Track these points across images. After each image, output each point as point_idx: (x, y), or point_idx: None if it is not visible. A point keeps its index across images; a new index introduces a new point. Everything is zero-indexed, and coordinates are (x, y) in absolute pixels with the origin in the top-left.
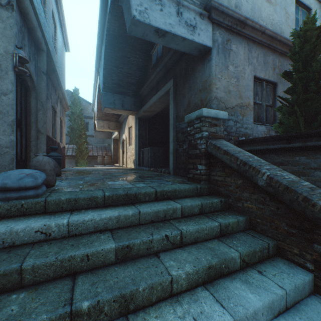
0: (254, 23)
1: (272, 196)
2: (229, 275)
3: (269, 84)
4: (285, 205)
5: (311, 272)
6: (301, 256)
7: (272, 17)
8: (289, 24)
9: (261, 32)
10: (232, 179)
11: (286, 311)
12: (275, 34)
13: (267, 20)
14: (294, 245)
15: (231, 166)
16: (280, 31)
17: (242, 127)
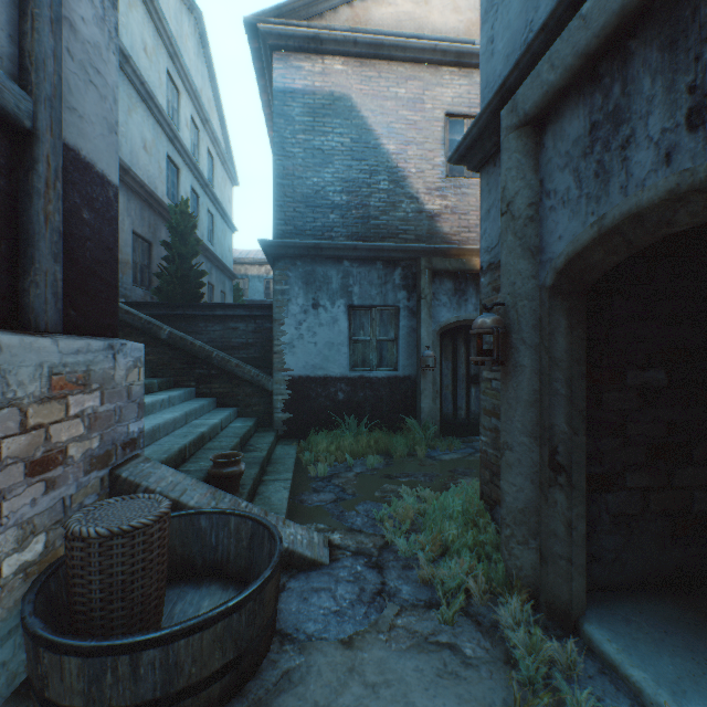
0: (137, 176)
1: (171, 347)
2: (154, 393)
3: (146, 242)
4: (180, 351)
5: (195, 387)
6: (189, 380)
7: (149, 169)
8: (163, 181)
9: (142, 186)
10: (135, 338)
11: (186, 402)
12: (154, 193)
13: (145, 170)
14: (186, 375)
15: (135, 325)
16: (155, 186)
17: (123, 287)
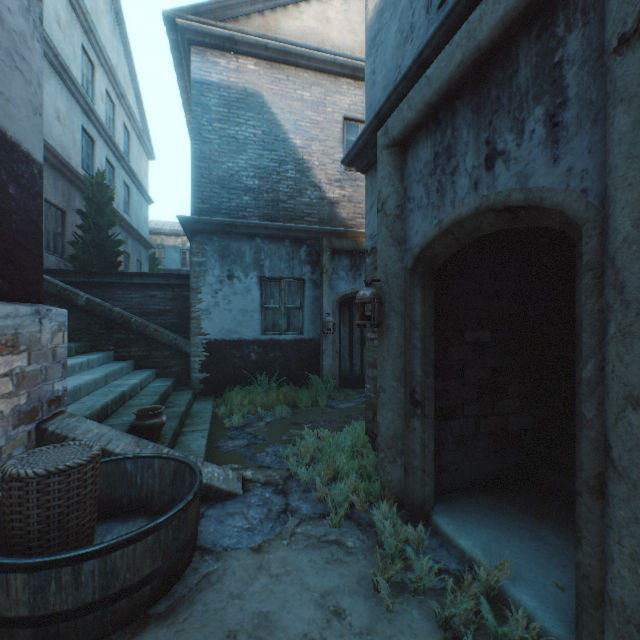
0: (51, 146)
1: (89, 313)
2: (72, 356)
3: (59, 210)
4: (98, 317)
5: (113, 351)
6: (108, 344)
7: (63, 139)
8: (77, 152)
9: (56, 156)
10: (50, 304)
11: (105, 364)
12: (69, 163)
13: (58, 140)
14: (104, 340)
15: (51, 292)
16: (69, 156)
17: None
